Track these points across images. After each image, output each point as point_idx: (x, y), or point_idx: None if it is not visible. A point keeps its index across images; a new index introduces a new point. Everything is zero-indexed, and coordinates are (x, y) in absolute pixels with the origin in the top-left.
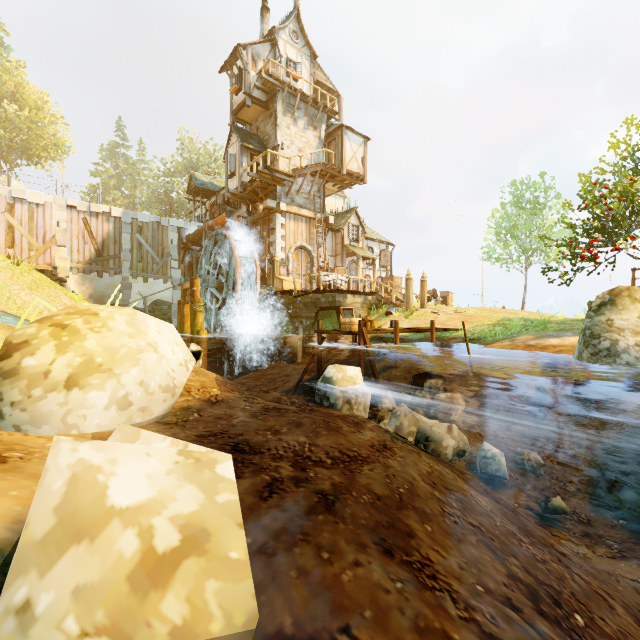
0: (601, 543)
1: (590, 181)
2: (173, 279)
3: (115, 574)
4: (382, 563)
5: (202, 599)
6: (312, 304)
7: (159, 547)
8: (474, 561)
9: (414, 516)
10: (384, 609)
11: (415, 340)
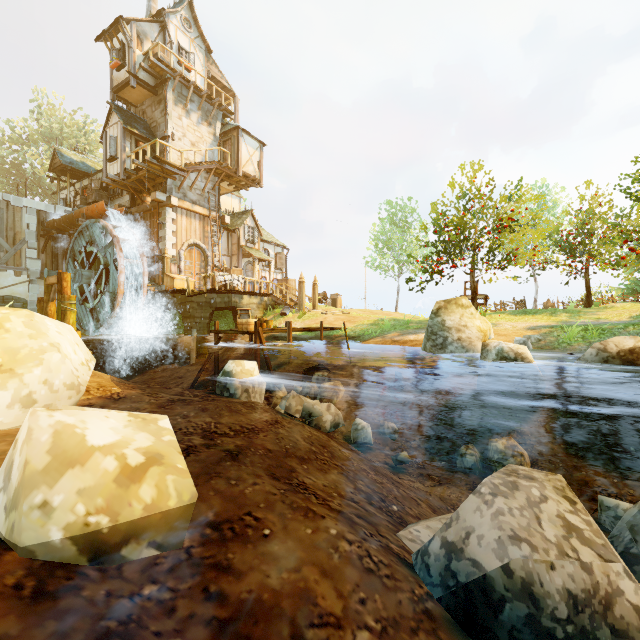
0: (429, 479)
1: (438, 212)
2: (30, 271)
3: (105, 480)
4: (272, 483)
5: (165, 485)
6: (207, 304)
7: (132, 463)
8: (334, 482)
9: (296, 461)
10: (272, 502)
11: (307, 338)
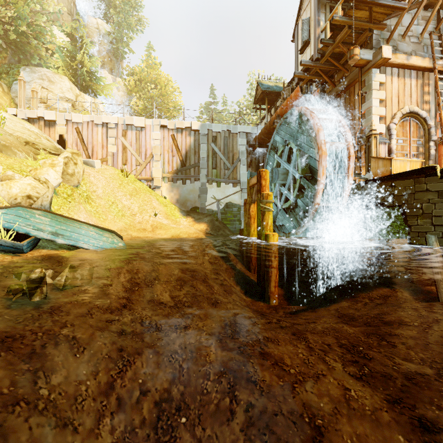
0: None
1: None
2: (241, 182)
3: None
4: None
5: None
6: None
7: None
8: None
9: None
10: None
11: None
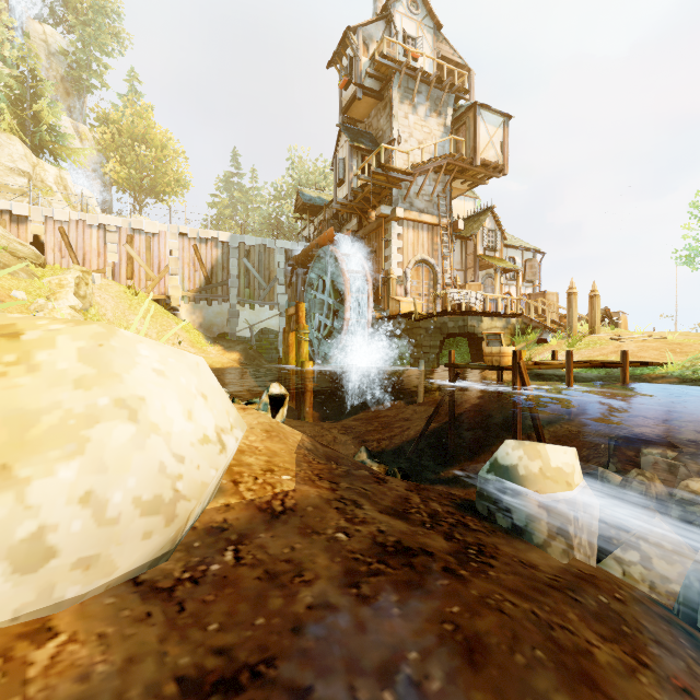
0: None
1: None
2: (280, 305)
3: None
4: None
5: None
6: (436, 330)
7: None
8: None
9: None
10: None
11: (593, 379)
